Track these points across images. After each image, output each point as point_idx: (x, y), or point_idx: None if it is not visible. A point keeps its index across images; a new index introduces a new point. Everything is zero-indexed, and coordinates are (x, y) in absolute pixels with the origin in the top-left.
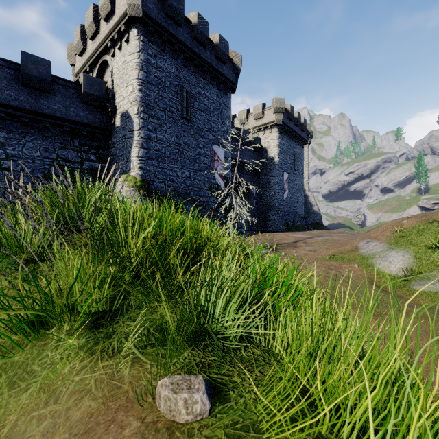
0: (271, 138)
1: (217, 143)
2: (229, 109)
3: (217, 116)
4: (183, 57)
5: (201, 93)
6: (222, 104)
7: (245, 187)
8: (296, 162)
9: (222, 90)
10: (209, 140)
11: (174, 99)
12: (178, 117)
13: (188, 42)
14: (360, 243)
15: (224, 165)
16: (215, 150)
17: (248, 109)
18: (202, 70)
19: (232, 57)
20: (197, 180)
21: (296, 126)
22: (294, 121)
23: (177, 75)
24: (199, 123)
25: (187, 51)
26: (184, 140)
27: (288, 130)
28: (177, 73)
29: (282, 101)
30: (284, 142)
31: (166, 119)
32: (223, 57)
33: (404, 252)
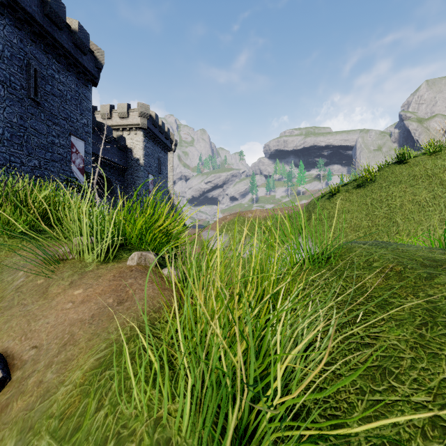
0: (136, 139)
1: (75, 135)
2: (90, 102)
3: (76, 107)
4: (30, 30)
5: (55, 77)
6: (82, 95)
7: (109, 185)
8: (161, 166)
9: (82, 80)
10: (65, 130)
11: (17, 74)
12: (22, 96)
13: (38, 16)
14: (203, 232)
15: (84, 159)
16: (73, 142)
17: (112, 105)
18: (57, 52)
19: (93, 49)
20: (50, 170)
21: (161, 133)
22: (159, 129)
23: (21, 48)
24: (52, 109)
25: (36, 25)
26: (32, 124)
27: (153, 136)
28: (21, 45)
29: (147, 108)
30: (149, 146)
31: (5, 94)
32: (83, 47)
33: (225, 235)
